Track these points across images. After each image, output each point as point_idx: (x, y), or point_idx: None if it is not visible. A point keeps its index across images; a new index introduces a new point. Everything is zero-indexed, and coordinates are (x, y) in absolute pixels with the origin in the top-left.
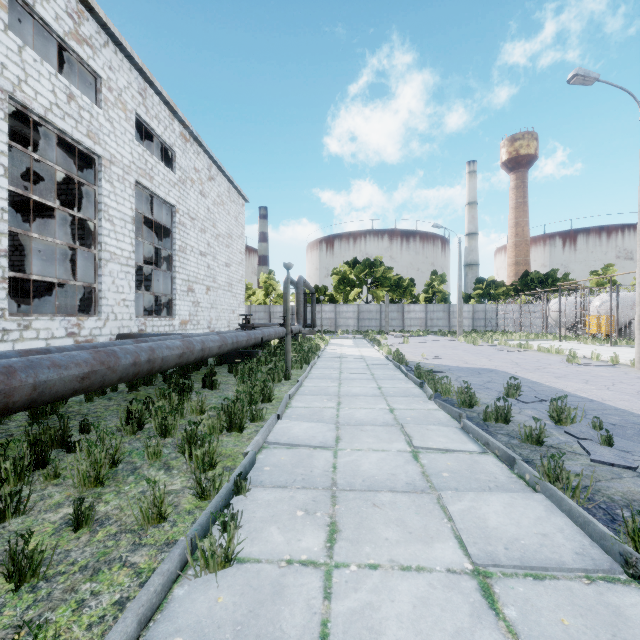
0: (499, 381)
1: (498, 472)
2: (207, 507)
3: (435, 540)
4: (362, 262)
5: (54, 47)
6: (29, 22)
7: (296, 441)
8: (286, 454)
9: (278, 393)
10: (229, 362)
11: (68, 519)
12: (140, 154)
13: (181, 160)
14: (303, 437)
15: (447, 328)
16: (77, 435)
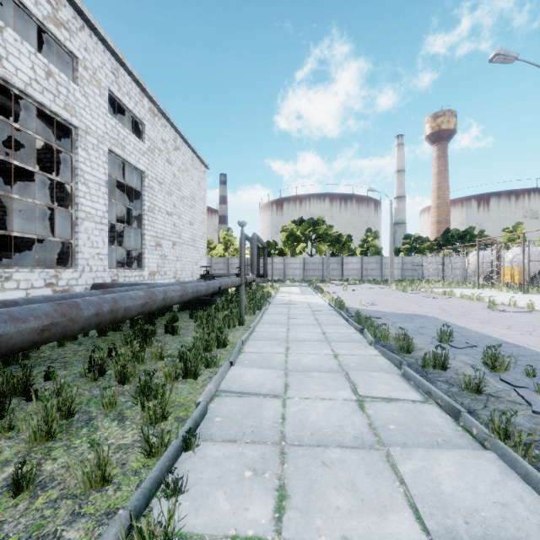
0: (431, 326)
1: (443, 424)
2: (152, 470)
3: (389, 509)
4: (307, 221)
5: (36, 31)
6: (13, 8)
7: (247, 389)
8: (237, 403)
9: (232, 338)
10: (191, 308)
11: (11, 480)
12: (113, 126)
13: (150, 132)
14: (254, 384)
15: (380, 277)
16: (42, 381)
